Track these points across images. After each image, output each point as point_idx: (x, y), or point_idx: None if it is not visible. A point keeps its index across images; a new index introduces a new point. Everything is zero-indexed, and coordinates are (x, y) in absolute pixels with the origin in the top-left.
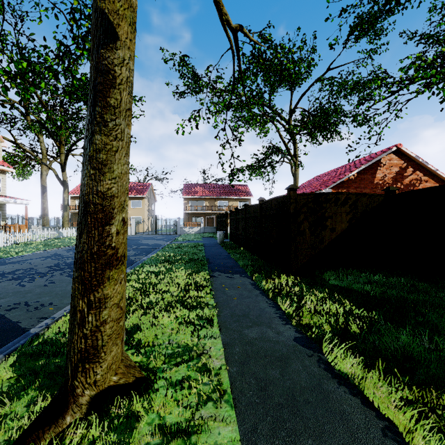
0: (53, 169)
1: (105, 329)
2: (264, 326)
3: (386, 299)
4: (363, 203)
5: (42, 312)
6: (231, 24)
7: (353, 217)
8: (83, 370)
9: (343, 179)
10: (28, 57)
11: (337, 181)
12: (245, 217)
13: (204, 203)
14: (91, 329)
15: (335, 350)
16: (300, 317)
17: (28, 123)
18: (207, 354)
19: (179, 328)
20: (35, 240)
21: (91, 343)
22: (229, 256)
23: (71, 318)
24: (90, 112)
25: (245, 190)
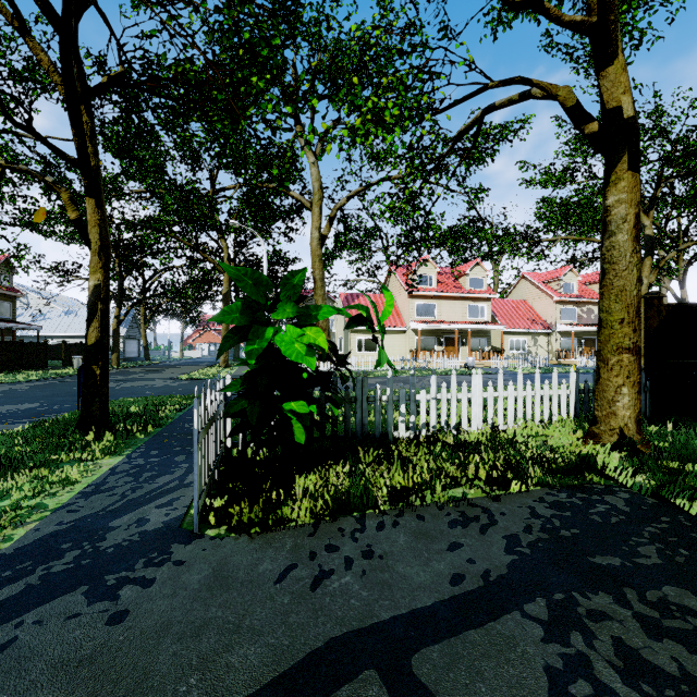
0: (669, 288)
1: None
2: None
3: None
4: None
5: None
6: None
7: None
8: None
9: None
10: None
11: None
12: None
13: None
14: None
15: None
16: None
17: None
18: None
19: None
20: None
21: None
22: None
23: None
24: None
25: None
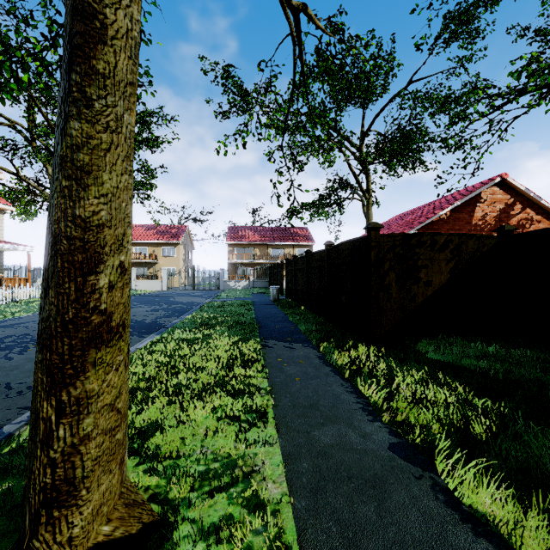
0: None
1: (88, 449)
2: (342, 424)
3: (515, 382)
4: (470, 247)
5: (26, 399)
6: (291, 0)
7: (456, 266)
8: (49, 520)
9: (432, 218)
10: (5, 38)
11: (425, 222)
12: (307, 267)
13: (253, 250)
14: (63, 450)
15: (459, 471)
16: (393, 409)
17: (33, 150)
18: (259, 473)
19: (218, 427)
20: (39, 297)
21: (63, 473)
22: (286, 319)
23: (31, 430)
24: (63, 85)
25: (305, 235)
